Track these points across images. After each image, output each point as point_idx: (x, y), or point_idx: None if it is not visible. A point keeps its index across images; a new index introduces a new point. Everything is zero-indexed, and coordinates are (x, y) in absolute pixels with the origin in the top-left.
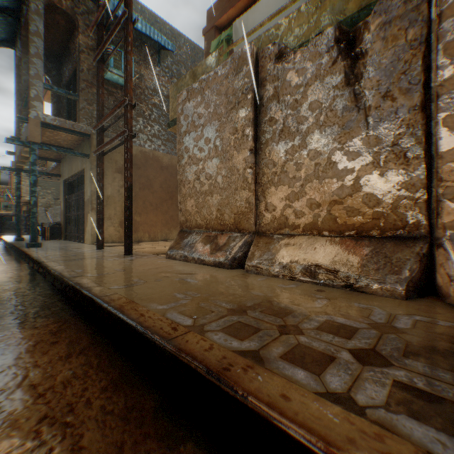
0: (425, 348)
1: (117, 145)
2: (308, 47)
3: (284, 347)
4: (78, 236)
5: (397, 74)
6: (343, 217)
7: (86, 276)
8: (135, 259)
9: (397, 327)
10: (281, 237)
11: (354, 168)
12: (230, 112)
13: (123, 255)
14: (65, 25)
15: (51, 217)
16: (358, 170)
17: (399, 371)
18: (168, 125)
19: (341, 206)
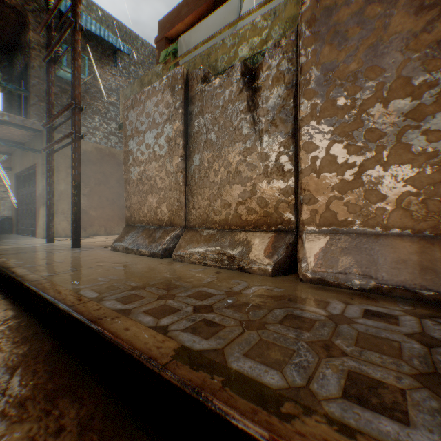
0: (245, 303)
1: (67, 144)
2: (224, 76)
3: (151, 307)
4: (30, 230)
5: (279, 107)
6: (245, 215)
7: (25, 266)
8: (81, 251)
9: (243, 293)
10: (203, 231)
11: (252, 177)
12: (165, 123)
13: (70, 248)
14: (16, 19)
15: (4, 210)
16: (255, 178)
17: (213, 315)
18: (119, 126)
19: (244, 206)
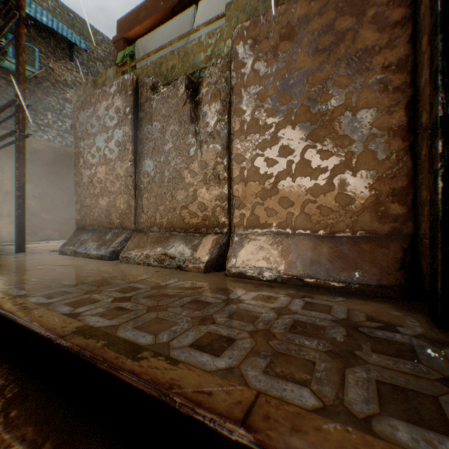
0: (163, 294)
1: (11, 142)
2: (170, 87)
3: (75, 300)
4: None
5: (216, 121)
6: (188, 218)
7: None
8: (25, 256)
9: (168, 286)
10: (151, 234)
11: (194, 183)
12: (115, 127)
13: (14, 253)
14: None
15: None
16: (196, 185)
17: (128, 303)
18: (72, 126)
19: (187, 210)
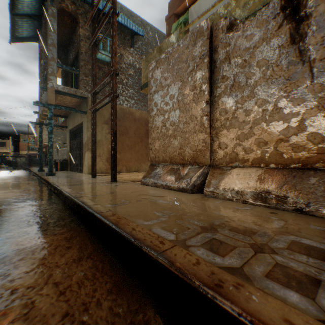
0: None
1: (105, 104)
2: (256, 17)
3: (264, 266)
4: (78, 168)
5: None
6: (289, 152)
7: (87, 196)
8: (119, 184)
9: None
10: (233, 169)
11: (299, 112)
12: (190, 74)
13: (110, 182)
14: (70, 24)
15: (60, 155)
16: (303, 113)
17: None
18: (141, 88)
19: (286, 144)
